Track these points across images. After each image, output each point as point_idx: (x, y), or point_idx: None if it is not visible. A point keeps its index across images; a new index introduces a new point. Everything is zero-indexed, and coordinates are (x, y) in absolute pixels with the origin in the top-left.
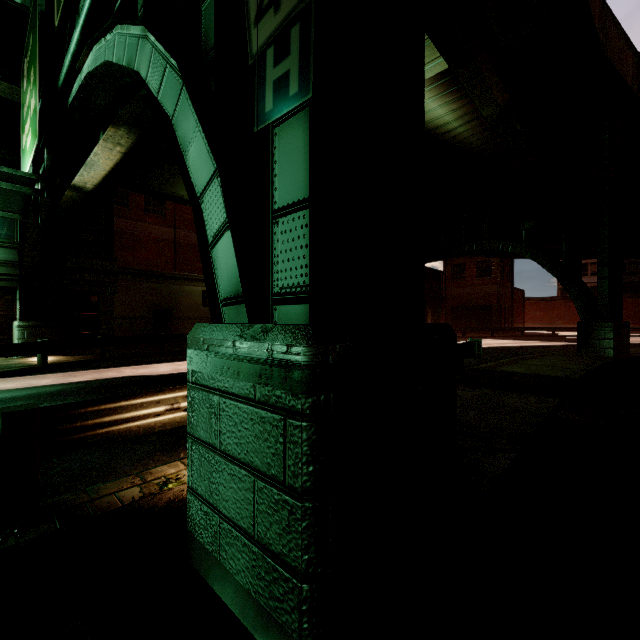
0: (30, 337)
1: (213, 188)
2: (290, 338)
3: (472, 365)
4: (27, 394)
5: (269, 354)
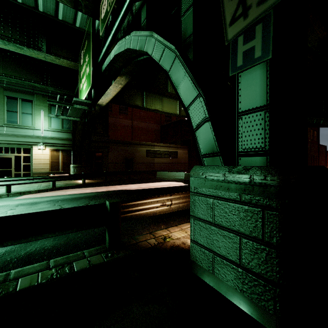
0: (77, 171)
1: (196, 103)
2: (266, 172)
3: None
4: (84, 196)
5: (251, 180)
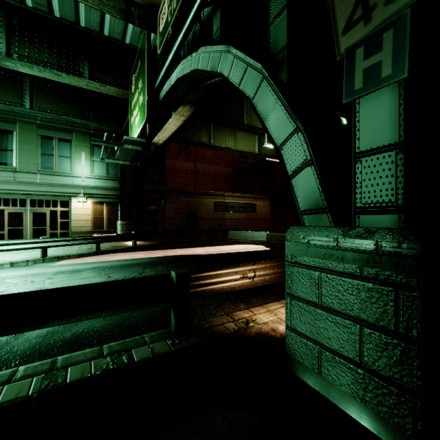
0: (125, 230)
1: (293, 140)
2: (401, 238)
3: None
4: (136, 262)
5: (378, 247)
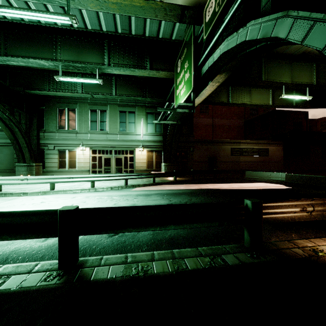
0: (167, 169)
1: None
2: None
3: None
4: (182, 192)
5: None
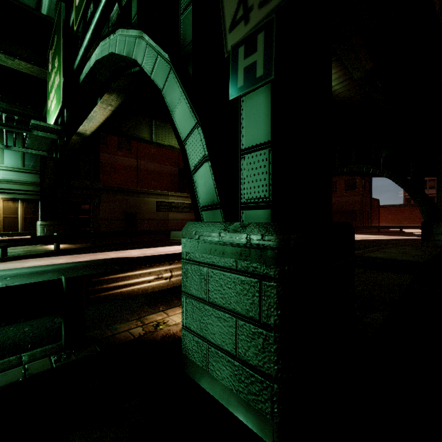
0: (48, 232)
1: (194, 135)
2: (264, 230)
3: None
4: (52, 268)
5: (248, 241)
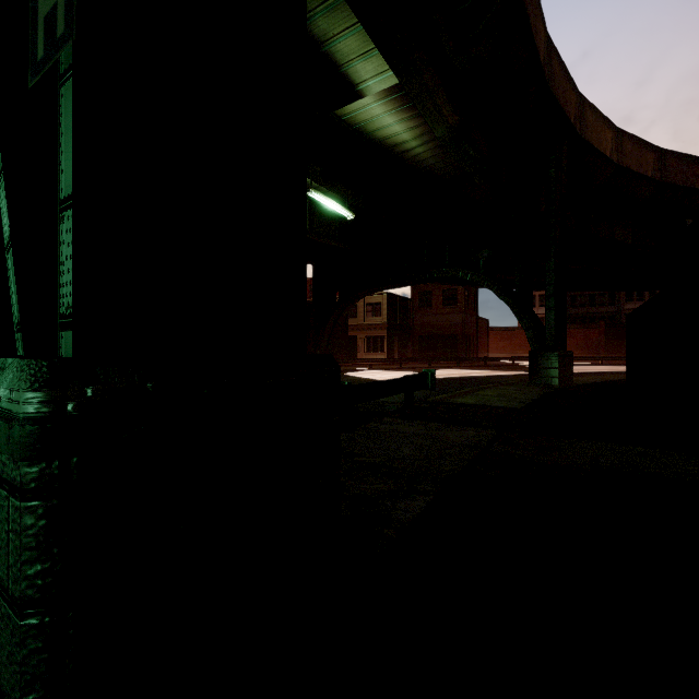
0: None
1: None
2: (16, 379)
3: (428, 397)
4: None
5: None
